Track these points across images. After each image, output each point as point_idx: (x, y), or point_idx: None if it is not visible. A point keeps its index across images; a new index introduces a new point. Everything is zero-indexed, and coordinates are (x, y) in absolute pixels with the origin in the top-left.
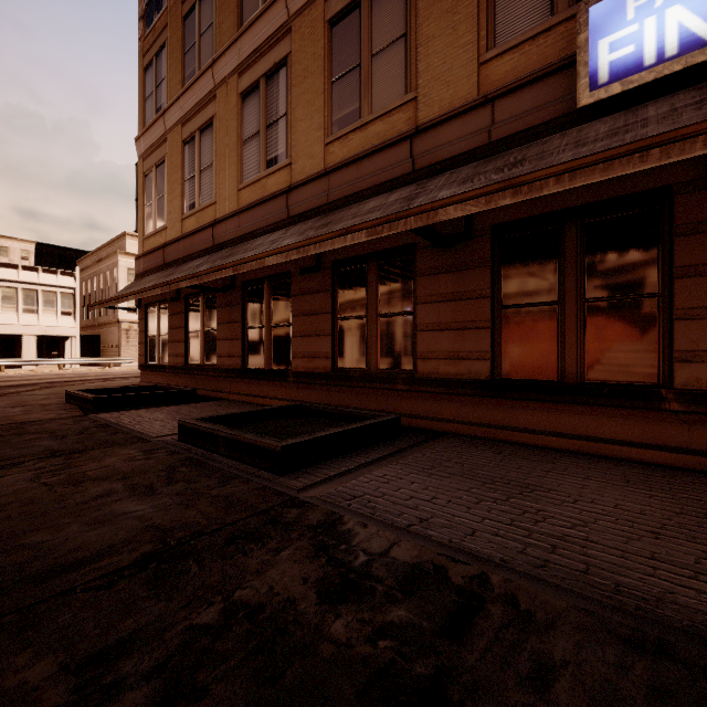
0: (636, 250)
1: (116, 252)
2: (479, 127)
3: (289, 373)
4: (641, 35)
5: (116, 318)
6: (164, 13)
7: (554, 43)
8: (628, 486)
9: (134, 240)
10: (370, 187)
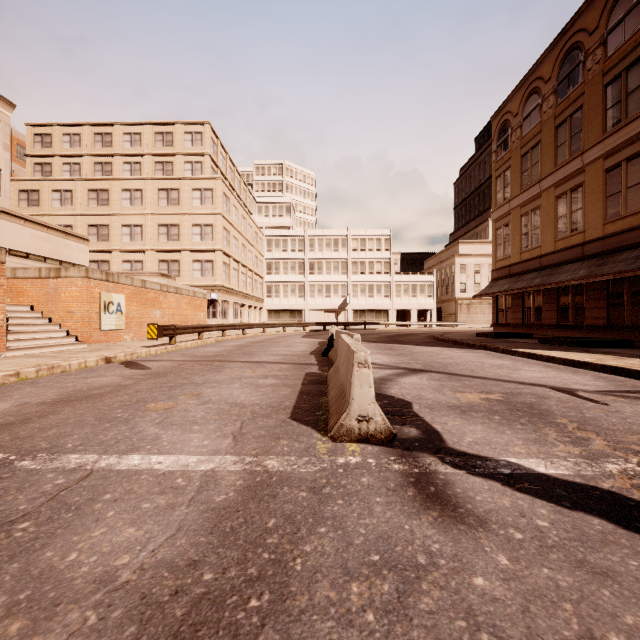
0: None
1: (453, 255)
2: None
3: (583, 326)
4: None
5: (453, 297)
6: (508, 152)
7: None
8: None
9: (463, 245)
10: (625, 246)
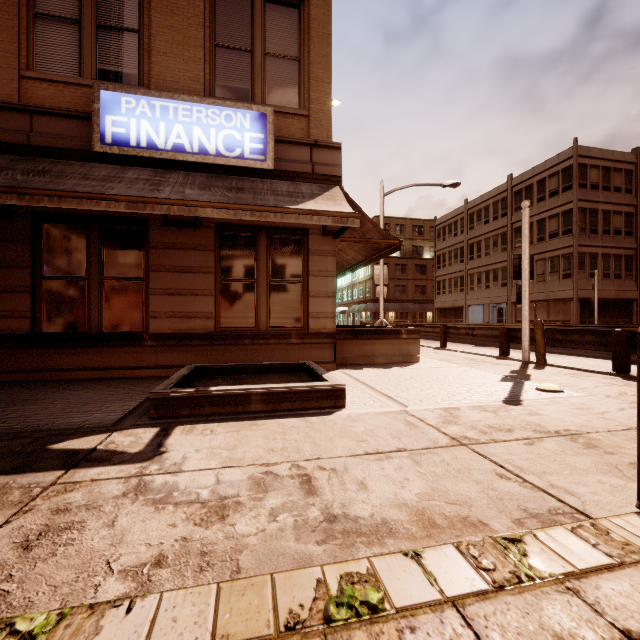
0: (133, 251)
1: None
2: (19, 128)
3: None
4: (129, 126)
5: None
6: None
7: (82, 97)
8: (104, 389)
9: None
10: None
